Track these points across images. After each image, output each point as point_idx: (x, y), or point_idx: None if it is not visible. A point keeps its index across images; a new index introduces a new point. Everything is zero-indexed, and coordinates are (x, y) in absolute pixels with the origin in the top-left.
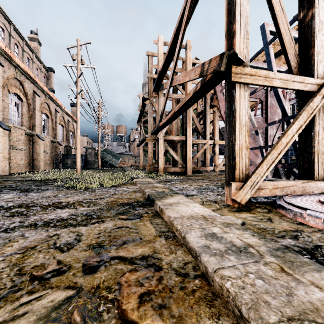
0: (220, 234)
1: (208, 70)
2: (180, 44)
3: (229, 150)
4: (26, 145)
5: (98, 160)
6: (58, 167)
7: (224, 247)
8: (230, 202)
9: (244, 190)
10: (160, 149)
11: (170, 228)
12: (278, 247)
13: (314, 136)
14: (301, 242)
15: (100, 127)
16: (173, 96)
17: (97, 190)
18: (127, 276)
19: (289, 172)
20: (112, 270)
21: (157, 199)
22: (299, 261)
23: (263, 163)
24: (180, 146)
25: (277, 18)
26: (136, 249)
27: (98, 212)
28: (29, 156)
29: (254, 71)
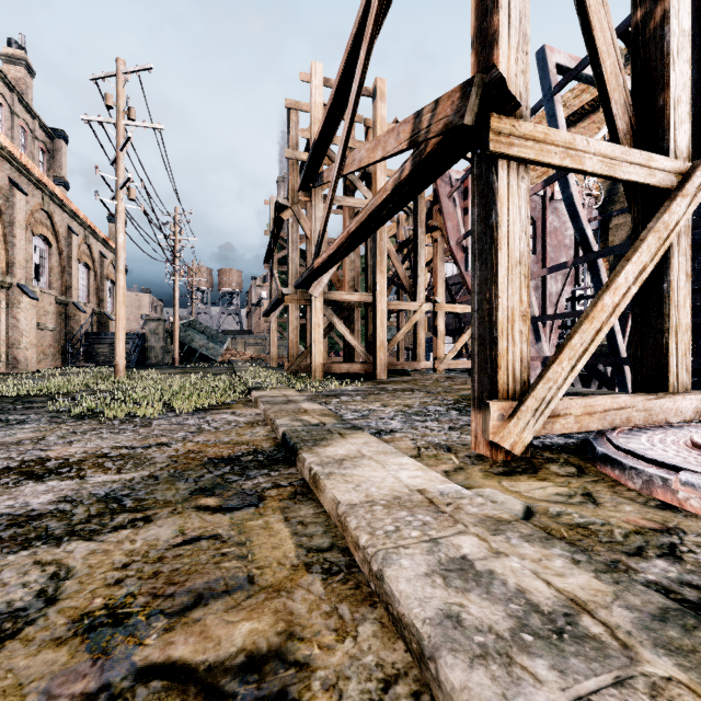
0: (483, 560)
1: (432, 126)
2: (362, 72)
3: (481, 321)
4: None
5: (174, 346)
6: (77, 362)
7: (505, 617)
8: (484, 450)
9: (519, 419)
10: (316, 321)
11: (338, 536)
12: (662, 606)
13: (668, 292)
14: (695, 570)
15: (179, 270)
16: (345, 203)
17: (158, 420)
18: None
19: (590, 372)
20: None
21: (306, 445)
22: None
23: (563, 353)
24: (361, 316)
25: (589, 13)
26: (233, 625)
27: (143, 488)
28: None
29: (542, 130)
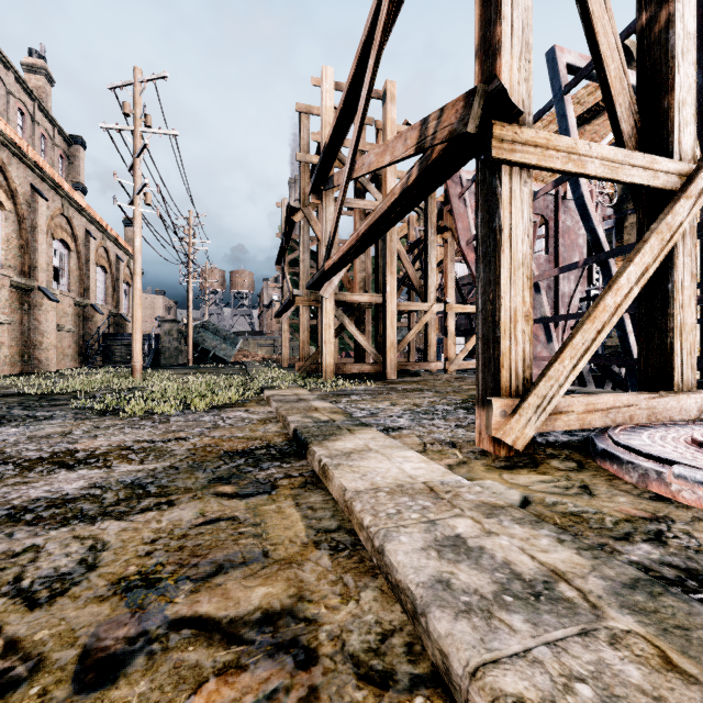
0: (475, 538)
1: (437, 133)
2: (371, 79)
3: (485, 321)
4: (12, 312)
5: (188, 347)
6: (94, 363)
7: (489, 582)
8: (487, 445)
9: (521, 416)
10: (327, 322)
11: (344, 519)
12: (634, 577)
13: (672, 292)
14: (677, 553)
15: (193, 273)
16: (356, 205)
17: (175, 417)
18: (209, 691)
19: (604, 373)
20: (166, 671)
21: (316, 440)
22: (702, 625)
23: (564, 352)
24: (371, 317)
25: (592, 20)
26: (250, 589)
27: (166, 476)
28: (22, 338)
29: (544, 136)
